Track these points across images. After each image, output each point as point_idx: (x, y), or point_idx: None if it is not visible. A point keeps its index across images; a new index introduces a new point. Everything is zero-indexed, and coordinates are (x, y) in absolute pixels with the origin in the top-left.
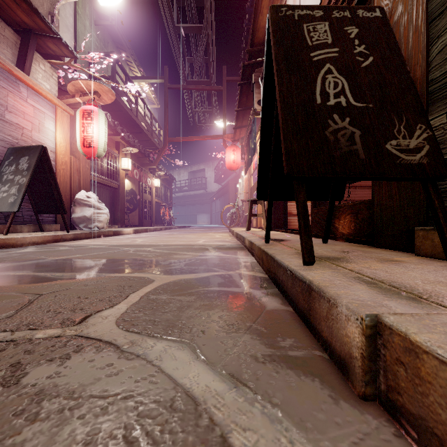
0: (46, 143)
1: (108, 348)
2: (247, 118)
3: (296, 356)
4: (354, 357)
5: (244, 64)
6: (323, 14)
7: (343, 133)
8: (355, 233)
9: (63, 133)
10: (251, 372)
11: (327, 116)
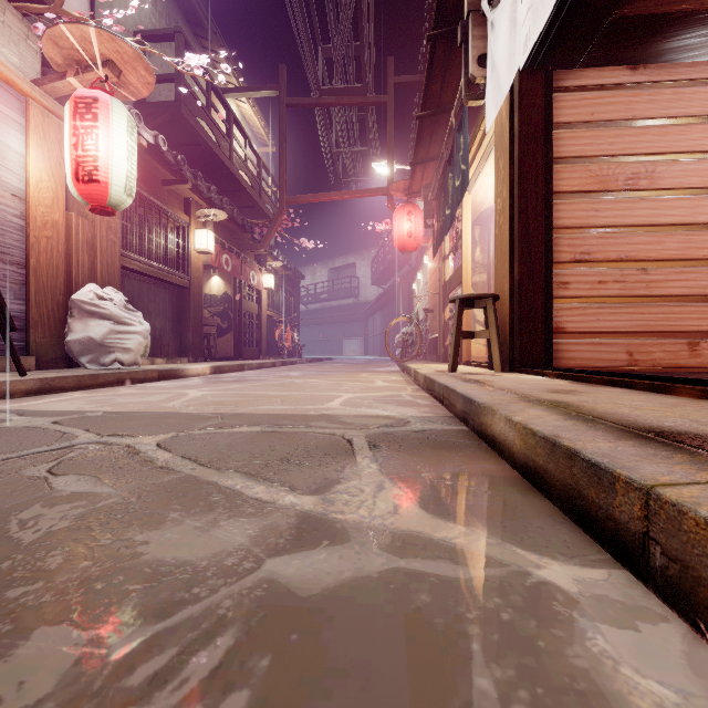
0: None
1: None
2: (439, 138)
3: None
4: None
5: None
6: None
7: None
8: None
9: (49, 160)
10: None
11: None
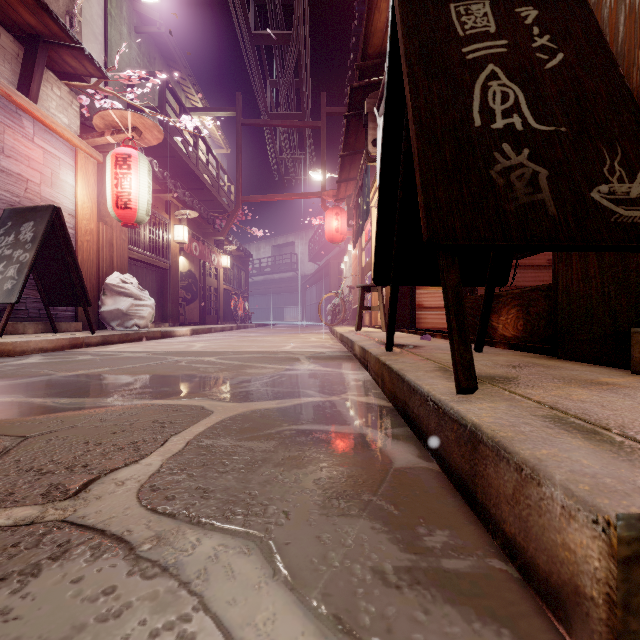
0: (62, 203)
1: (113, 551)
2: (356, 167)
3: (457, 571)
4: (587, 597)
5: (353, 86)
6: None
7: (520, 173)
8: (525, 336)
9: (88, 188)
10: (376, 611)
11: (492, 146)
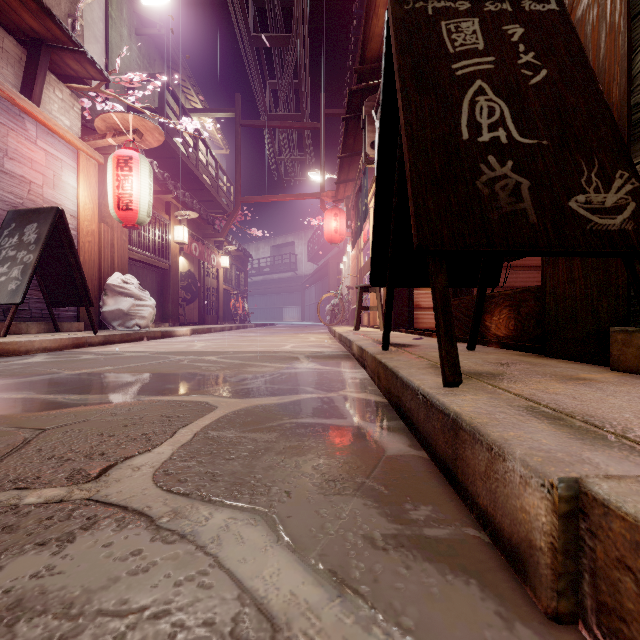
0: (64, 204)
1: (136, 523)
2: (355, 168)
3: (437, 537)
4: (537, 548)
5: (351, 90)
6: (470, 6)
7: (504, 183)
8: (516, 336)
9: (90, 189)
10: (365, 567)
11: (478, 158)
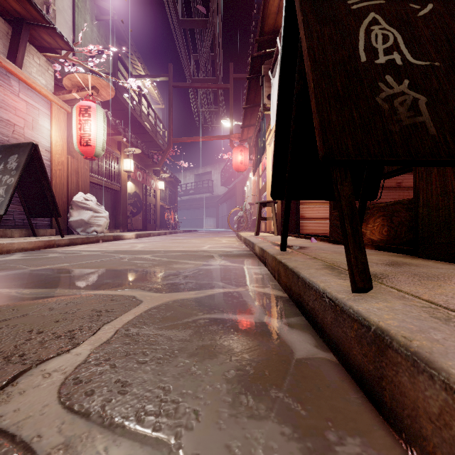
0: (40, 142)
1: None
2: (255, 116)
3: None
4: None
5: (253, 56)
6: None
7: (402, 99)
8: (389, 240)
9: (60, 131)
10: None
11: (376, 77)
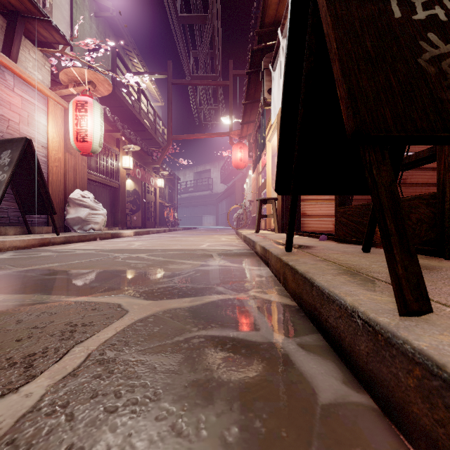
0: (36, 137)
1: None
2: (255, 112)
3: None
4: None
5: (253, 49)
6: None
7: None
8: None
9: (57, 127)
10: None
11: (416, 35)
